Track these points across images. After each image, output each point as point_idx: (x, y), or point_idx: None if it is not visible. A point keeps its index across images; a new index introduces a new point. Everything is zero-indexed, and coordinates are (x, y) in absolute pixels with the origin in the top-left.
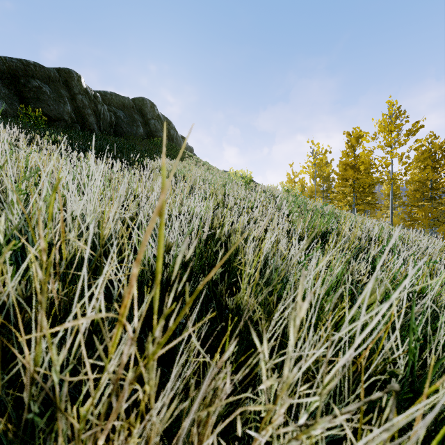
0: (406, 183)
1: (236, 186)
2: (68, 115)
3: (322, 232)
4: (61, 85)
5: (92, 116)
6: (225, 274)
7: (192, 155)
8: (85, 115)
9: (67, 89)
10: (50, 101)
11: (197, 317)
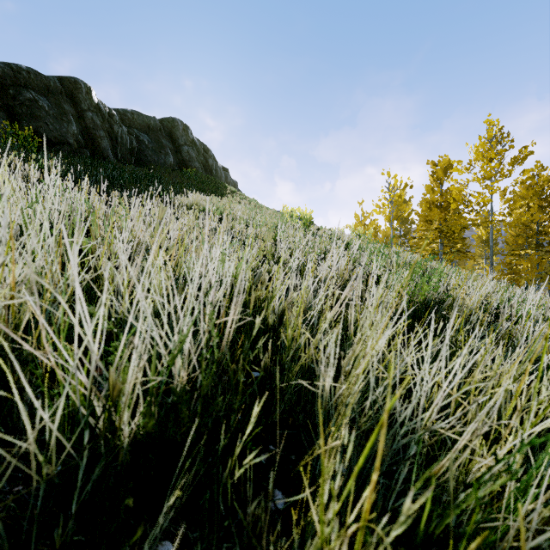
0: (510, 226)
1: (292, 230)
2: (73, 137)
3: (427, 300)
4: (64, 99)
5: (106, 139)
6: (274, 398)
7: (235, 190)
8: (97, 138)
9: (73, 104)
10: (49, 118)
11: (200, 549)
